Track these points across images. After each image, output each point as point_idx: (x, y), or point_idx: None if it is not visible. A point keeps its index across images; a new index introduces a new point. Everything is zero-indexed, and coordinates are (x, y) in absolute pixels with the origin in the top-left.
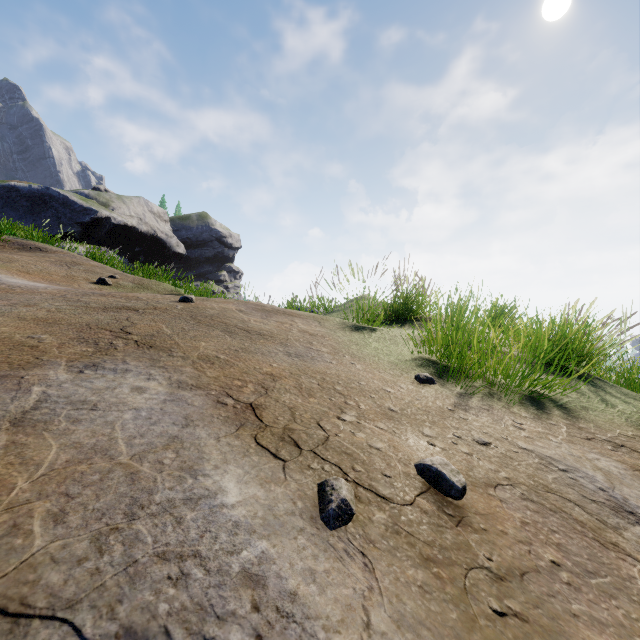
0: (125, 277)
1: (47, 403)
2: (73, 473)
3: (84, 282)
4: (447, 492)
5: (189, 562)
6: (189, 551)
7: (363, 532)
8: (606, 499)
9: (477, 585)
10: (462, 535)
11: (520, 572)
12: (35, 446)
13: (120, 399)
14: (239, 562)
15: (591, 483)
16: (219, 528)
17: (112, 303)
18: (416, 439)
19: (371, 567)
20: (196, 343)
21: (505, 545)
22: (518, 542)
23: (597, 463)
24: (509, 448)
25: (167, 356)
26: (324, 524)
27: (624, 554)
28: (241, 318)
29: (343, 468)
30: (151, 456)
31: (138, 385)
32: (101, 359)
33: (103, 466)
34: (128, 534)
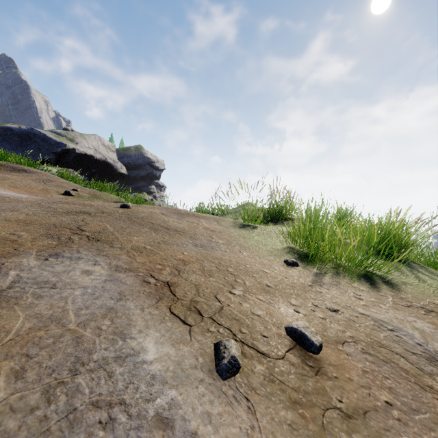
0: (84, 190)
1: (19, 283)
2: (33, 338)
3: (55, 193)
4: (308, 348)
5: (116, 408)
6: (116, 399)
7: (247, 381)
8: (422, 352)
9: (332, 422)
10: (320, 382)
11: (363, 411)
12: (7, 317)
13: (73, 280)
14: (154, 408)
15: (411, 339)
16: (140, 380)
17: (73, 209)
18: (286, 308)
19: (253, 409)
20: (130, 237)
21: (351, 389)
22: (361, 387)
23: (415, 324)
24: (352, 313)
25: (109, 247)
26: (218, 375)
27: (437, 395)
28: (163, 219)
29: (233, 331)
30: (92, 323)
31: (87, 269)
32: (61, 250)
33: (56, 332)
34: (71, 386)
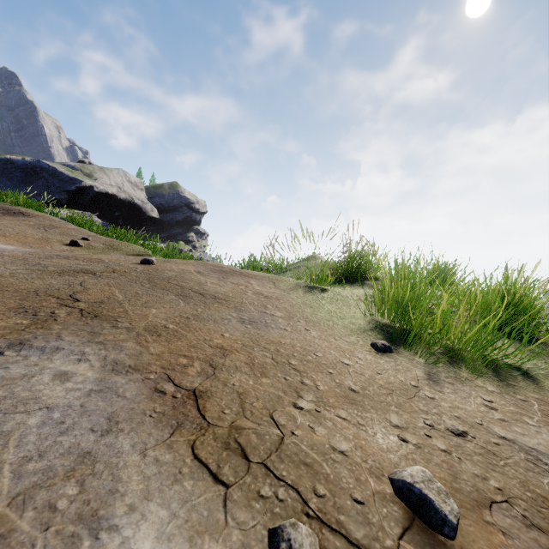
0: (97, 239)
1: None
2: None
3: (57, 244)
4: (438, 528)
5: None
6: None
7: None
8: None
9: None
10: None
11: None
12: None
13: (34, 392)
14: None
15: None
16: None
17: (71, 266)
18: (384, 432)
19: None
20: (146, 310)
21: None
22: None
23: None
24: (488, 438)
25: (110, 327)
26: None
27: None
28: (198, 280)
29: (302, 492)
30: (42, 495)
31: (64, 369)
32: (33, 334)
33: None
34: None
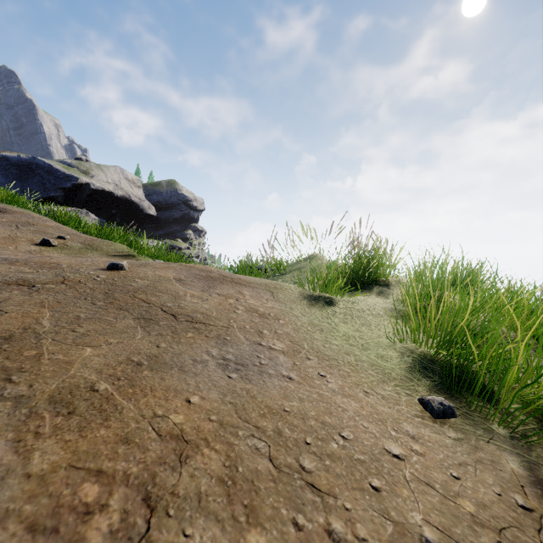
0: (76, 237)
1: None
2: None
3: (25, 243)
4: None
5: None
6: None
7: None
8: None
9: None
10: None
11: None
12: None
13: None
14: None
15: None
16: None
17: (7, 275)
18: None
19: None
20: (75, 351)
21: None
22: None
23: None
24: None
25: None
26: None
27: None
28: (175, 292)
29: None
30: None
31: None
32: None
33: None
34: None
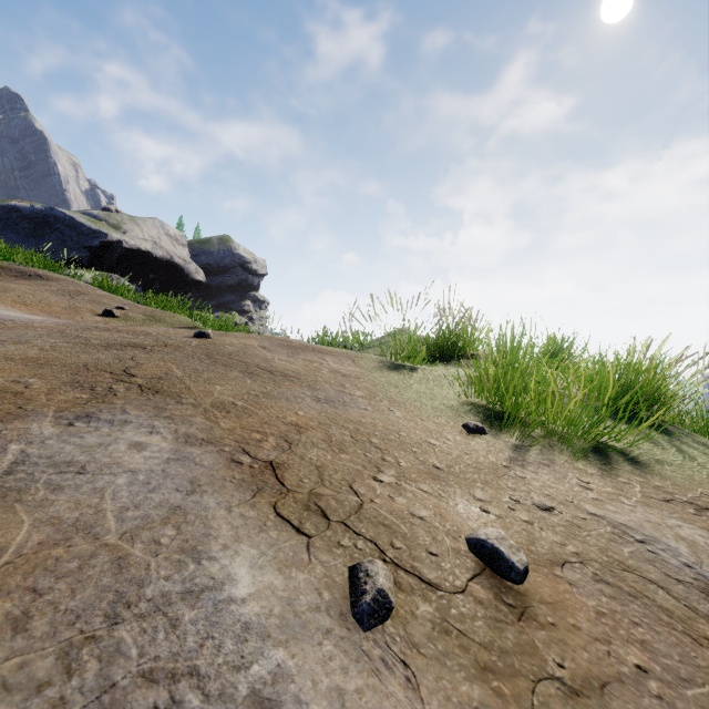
0: (135, 308)
1: (24, 465)
2: (46, 559)
3: (88, 314)
4: (506, 575)
5: (183, 683)
6: (184, 667)
7: (404, 632)
8: (694, 578)
9: (548, 704)
10: (526, 633)
11: (599, 683)
12: (2, 523)
13: (114, 459)
14: (248, 681)
15: (674, 557)
16: (224, 632)
17: (116, 339)
18: (466, 504)
19: (415, 682)
20: (210, 387)
21: (579, 645)
22: (594, 640)
23: (679, 531)
24: (576, 514)
25: (175, 403)
26: (356, 622)
27: None
28: (264, 356)
29: (380, 544)
30: (146, 534)
31: (138, 440)
32: (96, 408)
33: (84, 549)
34: (107, 645)
